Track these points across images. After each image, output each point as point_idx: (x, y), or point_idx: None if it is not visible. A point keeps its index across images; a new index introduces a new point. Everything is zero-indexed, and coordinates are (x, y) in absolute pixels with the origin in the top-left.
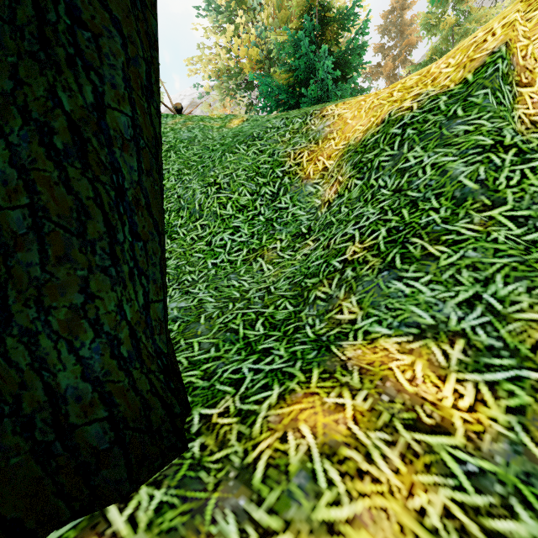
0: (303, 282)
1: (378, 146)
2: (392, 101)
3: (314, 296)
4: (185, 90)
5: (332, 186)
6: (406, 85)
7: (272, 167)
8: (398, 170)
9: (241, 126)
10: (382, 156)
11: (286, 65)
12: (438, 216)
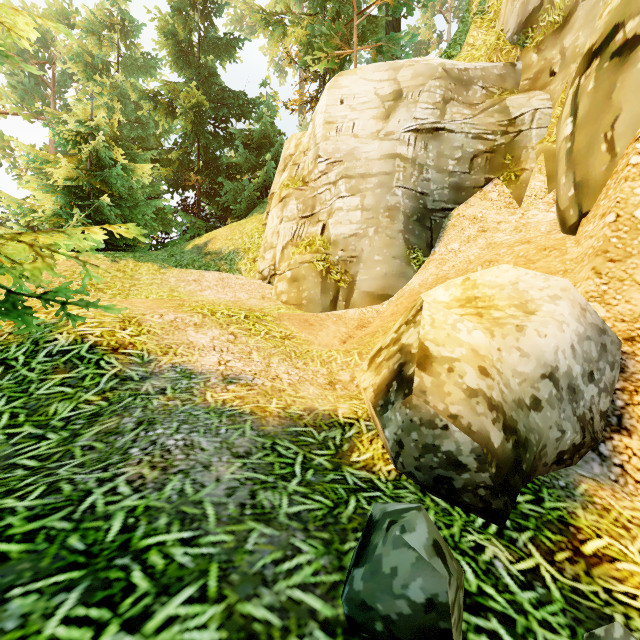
0: None
1: None
2: None
3: None
4: None
5: None
6: None
7: None
8: None
9: None
10: None
11: None
12: None
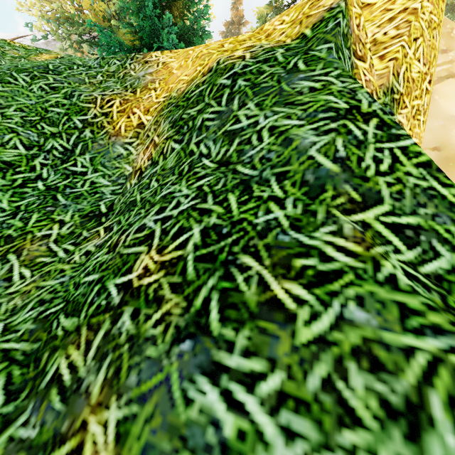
0: (55, 321)
1: (203, 100)
2: (222, 50)
3: (54, 371)
4: (24, 32)
5: (146, 148)
6: (238, 38)
7: (68, 113)
8: (225, 132)
9: (49, 61)
10: (206, 113)
11: (132, 27)
12: (283, 213)
